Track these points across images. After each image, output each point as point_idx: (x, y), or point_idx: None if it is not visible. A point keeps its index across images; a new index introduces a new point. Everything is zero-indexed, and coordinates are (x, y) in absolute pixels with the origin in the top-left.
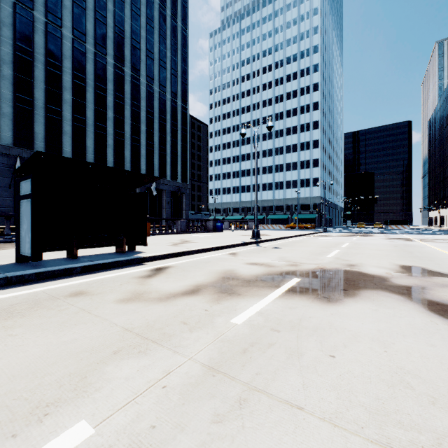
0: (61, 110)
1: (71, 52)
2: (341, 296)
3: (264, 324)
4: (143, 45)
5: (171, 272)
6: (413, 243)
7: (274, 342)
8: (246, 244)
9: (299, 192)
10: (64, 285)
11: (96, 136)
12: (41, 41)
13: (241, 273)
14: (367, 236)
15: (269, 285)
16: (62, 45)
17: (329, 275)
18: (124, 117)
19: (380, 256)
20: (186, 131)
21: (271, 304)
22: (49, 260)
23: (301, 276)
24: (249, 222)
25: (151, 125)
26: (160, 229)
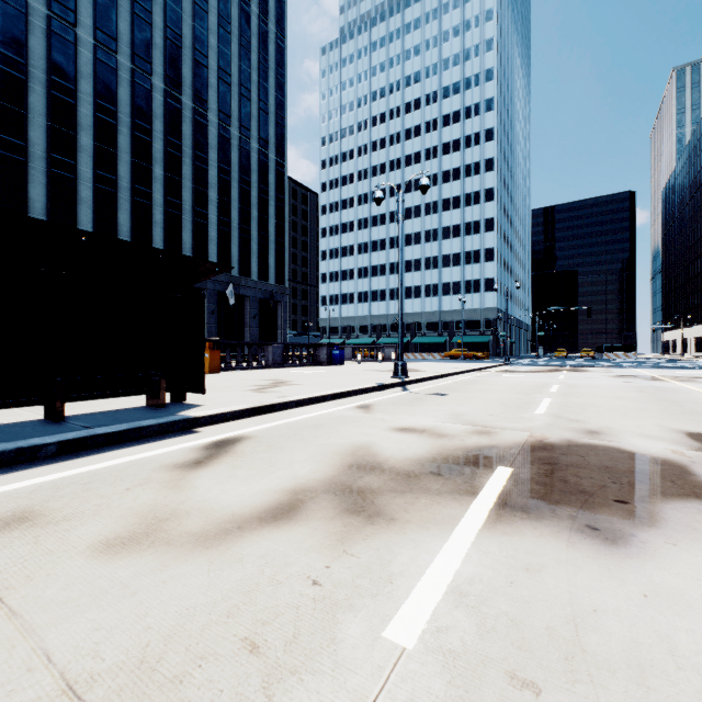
0: (74, 162)
1: (91, 68)
2: (628, 523)
3: (483, 649)
4: (212, 61)
5: (245, 452)
6: (665, 384)
7: None
8: (385, 388)
9: (464, 300)
10: None
11: (134, 206)
12: (41, 47)
13: (385, 453)
14: (579, 371)
15: (452, 487)
16: (77, 55)
17: (564, 458)
18: (182, 177)
19: (631, 411)
20: (283, 202)
21: (475, 556)
22: (2, 426)
23: (510, 462)
24: (385, 348)
25: (226, 191)
26: (239, 360)
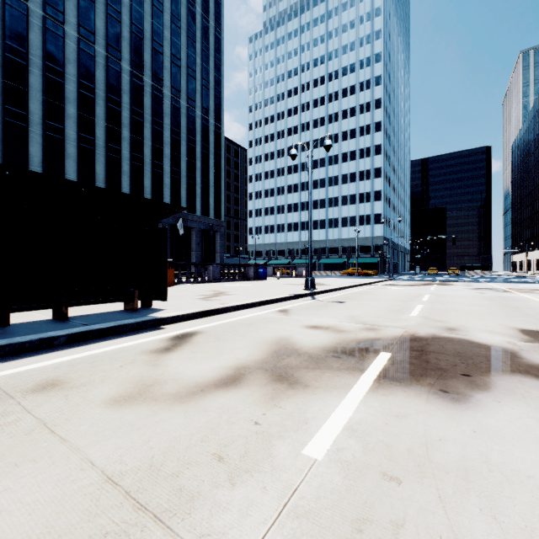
0: (63, 127)
1: (76, 55)
2: (469, 388)
3: (366, 460)
4: (166, 49)
5: (200, 342)
6: (510, 294)
7: (402, 518)
8: (299, 297)
9: (358, 230)
10: (32, 367)
11: (108, 160)
12: (38, 40)
13: (300, 343)
14: (446, 285)
15: (348, 366)
16: (65, 45)
17: (429, 346)
18: (144, 137)
19: (481, 314)
20: (220, 156)
21: (363, 408)
22: (24, 324)
23: (389, 349)
24: (298, 267)
25: (177, 148)
26: (188, 276)
